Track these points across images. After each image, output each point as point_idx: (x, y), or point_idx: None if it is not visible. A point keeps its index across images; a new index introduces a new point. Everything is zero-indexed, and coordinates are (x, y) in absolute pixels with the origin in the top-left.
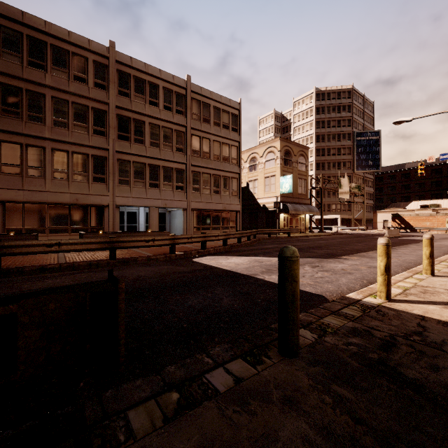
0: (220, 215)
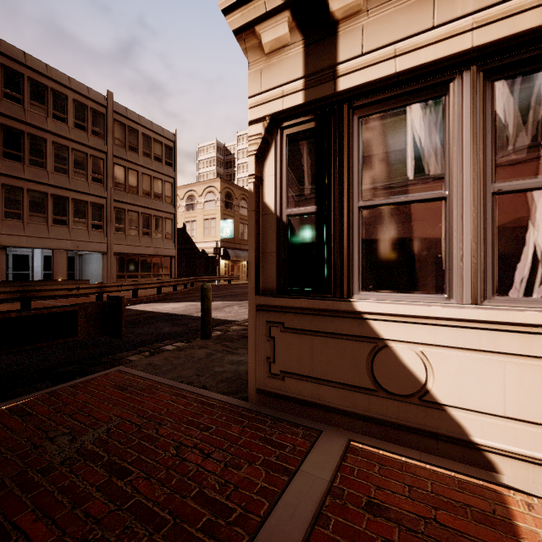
0: (151, 261)
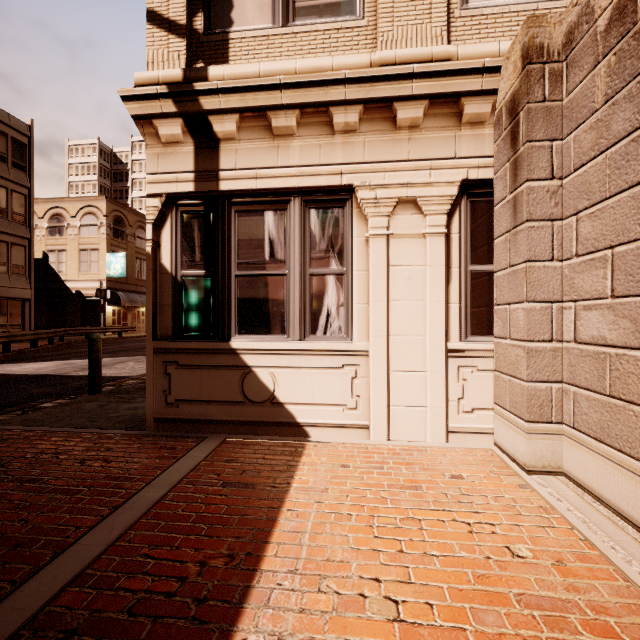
0: None
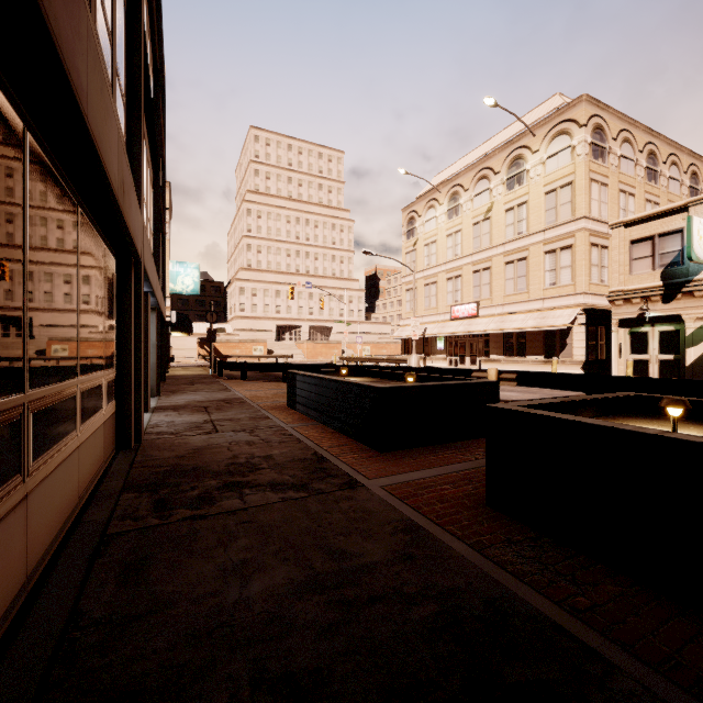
0: None
